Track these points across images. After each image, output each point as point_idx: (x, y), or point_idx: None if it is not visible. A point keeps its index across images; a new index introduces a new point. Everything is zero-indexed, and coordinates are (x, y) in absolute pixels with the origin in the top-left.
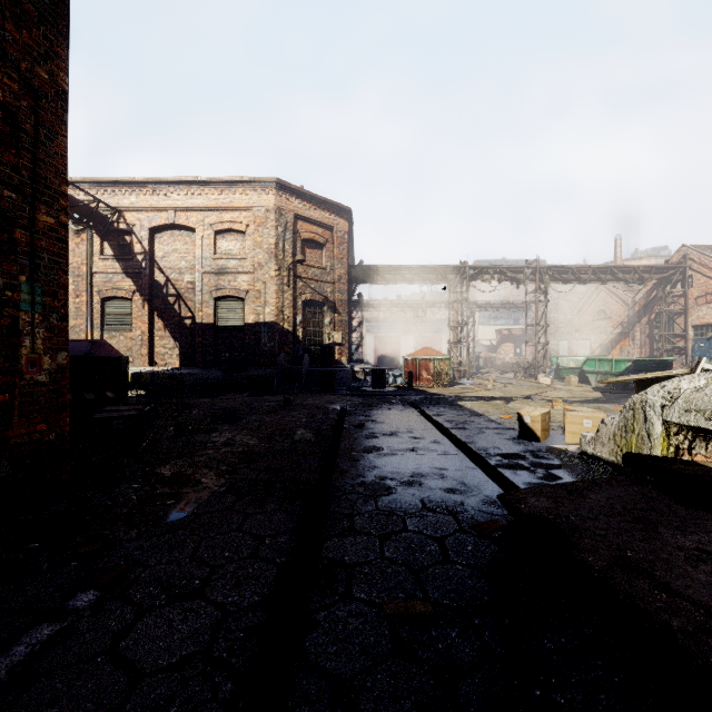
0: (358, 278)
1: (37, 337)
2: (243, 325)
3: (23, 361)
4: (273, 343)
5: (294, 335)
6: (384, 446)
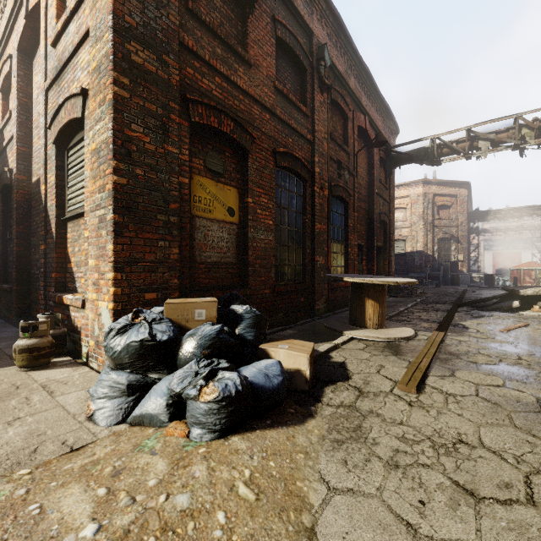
0: (475, 219)
1: (393, 262)
2: (404, 253)
3: (392, 266)
4: (421, 261)
5: (432, 257)
6: (483, 294)
